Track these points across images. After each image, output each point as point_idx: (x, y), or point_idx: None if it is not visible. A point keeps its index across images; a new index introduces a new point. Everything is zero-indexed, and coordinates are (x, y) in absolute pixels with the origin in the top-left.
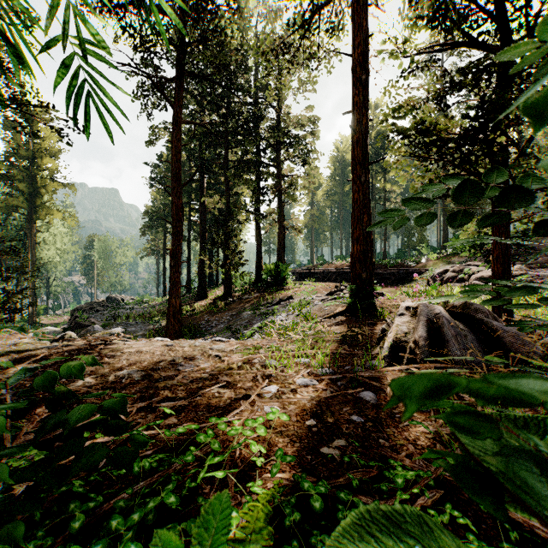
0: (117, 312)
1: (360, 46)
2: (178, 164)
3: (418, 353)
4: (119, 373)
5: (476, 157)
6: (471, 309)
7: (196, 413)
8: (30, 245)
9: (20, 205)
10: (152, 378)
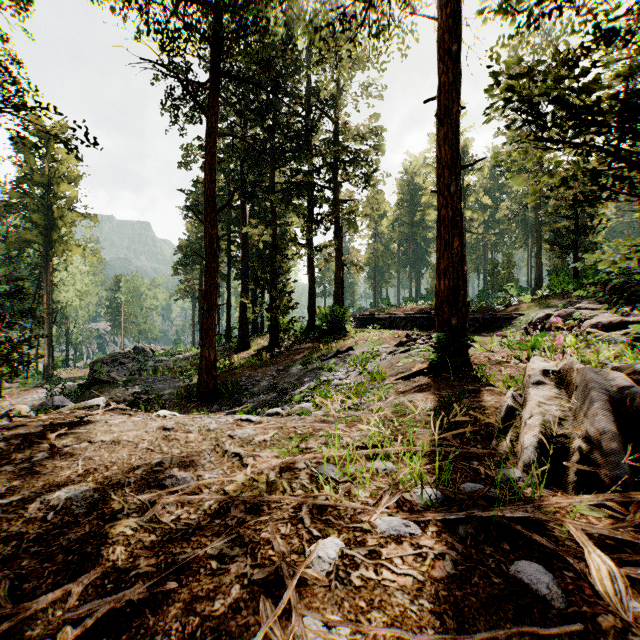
0: (143, 366)
1: (448, 8)
2: (212, 185)
3: (601, 463)
4: (51, 496)
5: None
6: None
7: None
8: (45, 286)
9: (34, 239)
10: (108, 507)
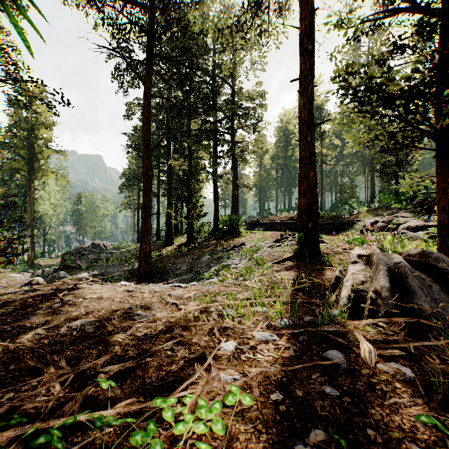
0: (99, 256)
1: (306, 20)
2: (148, 132)
3: (381, 304)
4: (72, 324)
5: (426, 109)
6: (430, 258)
7: (143, 381)
8: (29, 200)
9: (21, 167)
10: (105, 329)
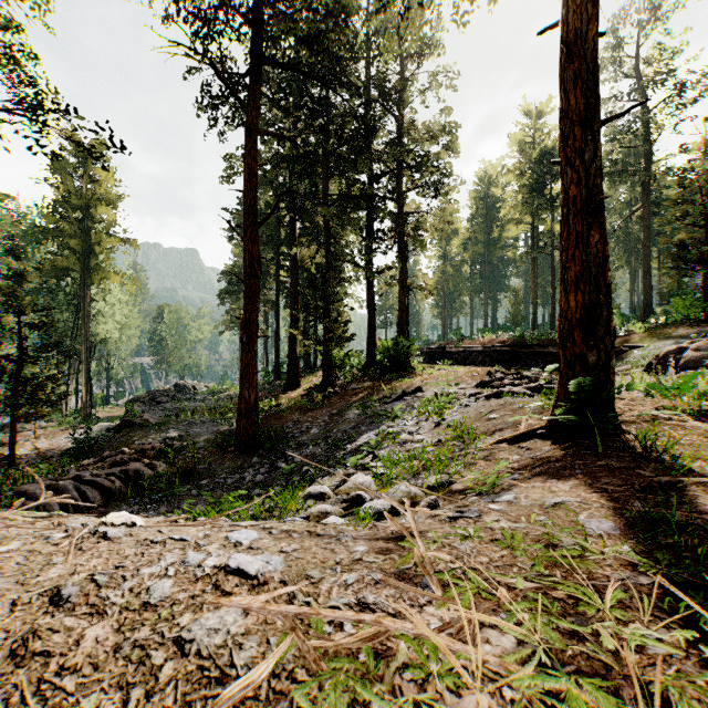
0: (182, 406)
1: None
2: (253, 194)
3: None
4: None
5: None
6: None
7: None
8: (83, 317)
9: (71, 267)
10: None
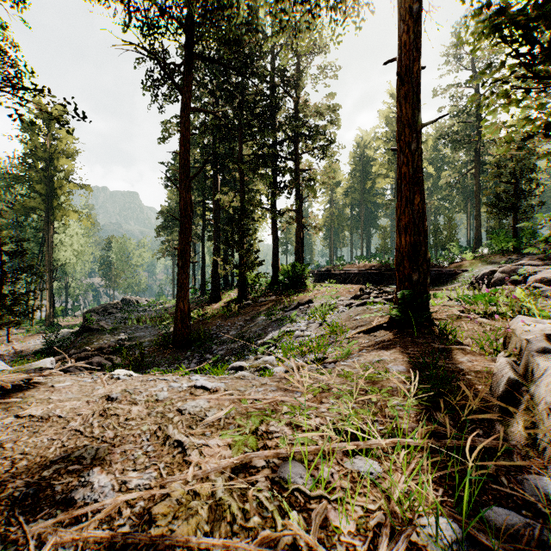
0: (129, 315)
1: None
2: (187, 155)
3: None
4: None
5: None
6: None
7: None
8: (47, 246)
9: (37, 206)
10: None
